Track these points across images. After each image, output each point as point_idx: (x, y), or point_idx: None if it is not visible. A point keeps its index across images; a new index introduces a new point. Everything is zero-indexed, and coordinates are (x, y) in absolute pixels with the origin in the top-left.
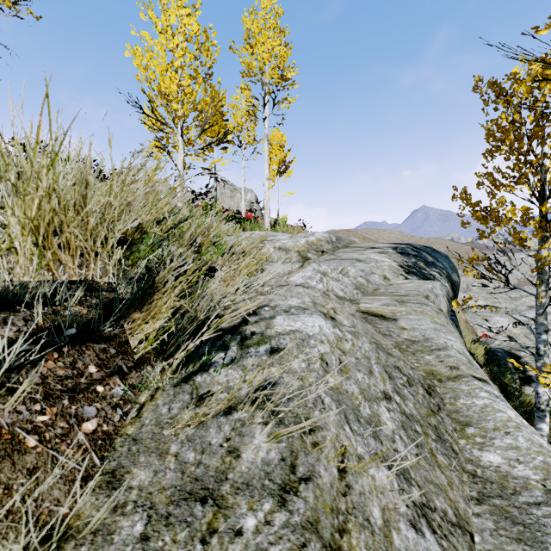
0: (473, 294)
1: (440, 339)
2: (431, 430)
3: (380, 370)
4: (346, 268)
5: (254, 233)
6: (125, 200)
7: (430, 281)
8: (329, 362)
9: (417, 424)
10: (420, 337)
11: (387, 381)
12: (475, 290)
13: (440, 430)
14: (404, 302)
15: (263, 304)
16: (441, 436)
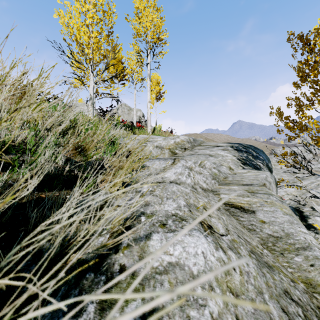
0: None
1: (300, 235)
2: None
3: (278, 311)
4: (203, 161)
5: (140, 136)
6: None
7: (262, 171)
8: None
9: None
10: (281, 233)
11: None
12: None
13: None
14: (254, 193)
15: None
16: None
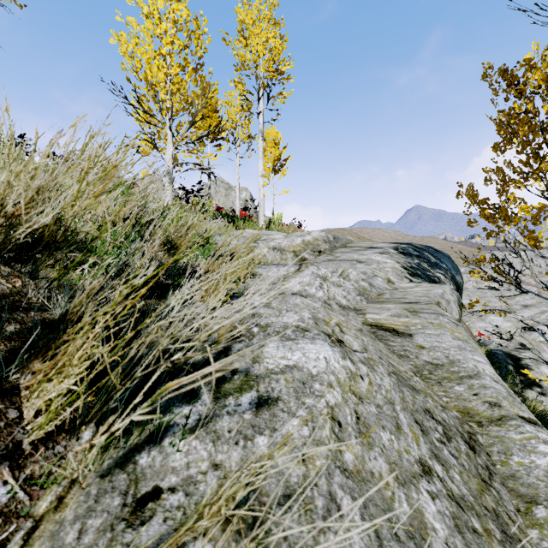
0: (468, 293)
1: (469, 362)
2: (492, 522)
3: (409, 421)
4: (347, 270)
5: (247, 232)
6: (40, 183)
7: (439, 285)
8: (342, 422)
9: (472, 515)
10: (444, 360)
11: (421, 439)
12: (470, 289)
13: (502, 518)
14: (416, 312)
15: (234, 367)
16: (506, 529)
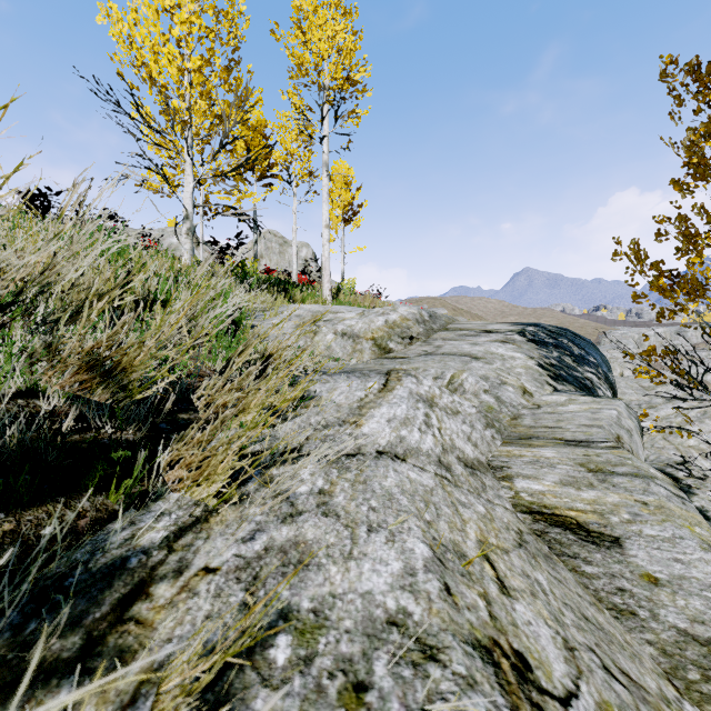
0: None
1: None
2: None
3: None
4: (459, 375)
5: (303, 308)
6: None
7: (606, 400)
8: None
9: None
10: None
11: None
12: None
13: None
14: (604, 473)
15: None
16: None
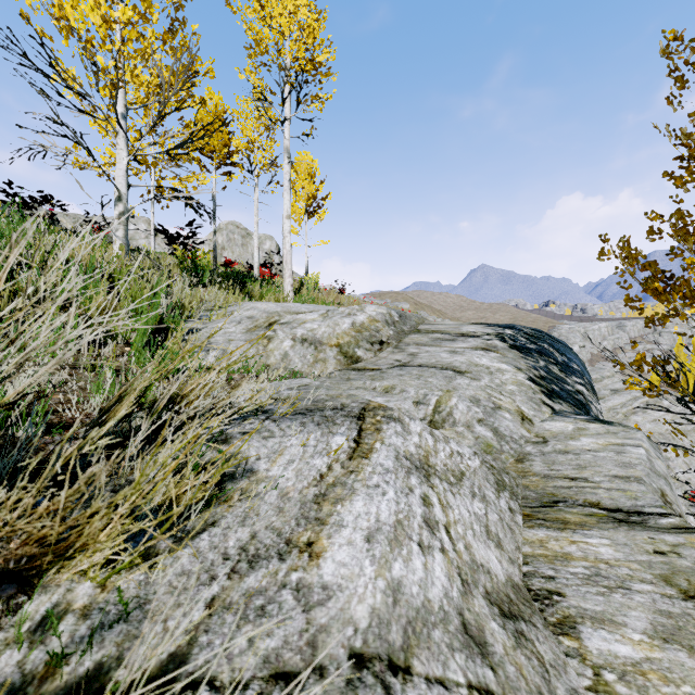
0: None
1: None
2: None
3: None
4: (447, 401)
5: (257, 308)
6: None
7: (623, 431)
8: None
9: None
10: None
11: None
12: None
13: None
14: None
15: None
16: None
